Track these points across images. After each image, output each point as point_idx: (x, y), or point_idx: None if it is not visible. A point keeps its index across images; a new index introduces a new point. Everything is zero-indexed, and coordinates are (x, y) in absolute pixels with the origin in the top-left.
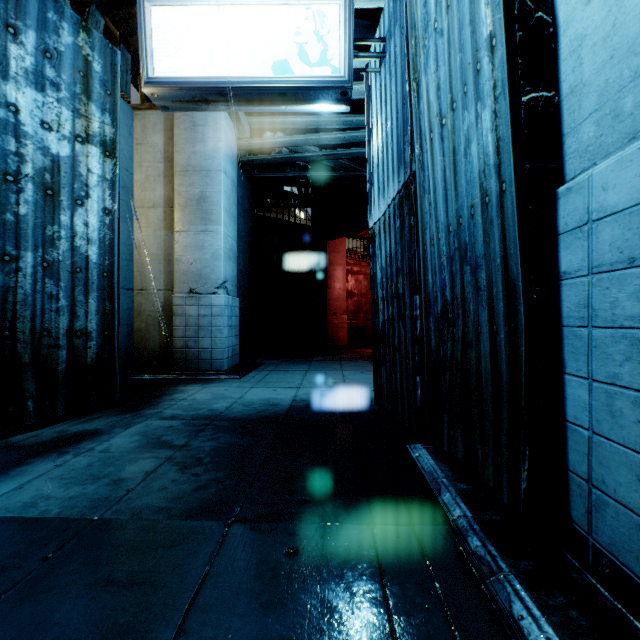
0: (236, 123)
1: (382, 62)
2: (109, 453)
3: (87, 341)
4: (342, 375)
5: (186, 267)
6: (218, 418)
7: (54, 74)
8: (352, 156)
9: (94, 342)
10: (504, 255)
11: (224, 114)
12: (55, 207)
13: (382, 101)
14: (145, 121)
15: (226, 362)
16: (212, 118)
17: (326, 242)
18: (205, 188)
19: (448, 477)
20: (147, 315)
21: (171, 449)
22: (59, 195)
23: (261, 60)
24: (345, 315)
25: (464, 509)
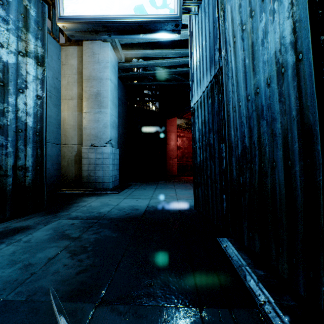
0: (117, 53)
1: (199, 7)
2: (29, 243)
3: (26, 172)
4: (175, 191)
5: (89, 132)
6: (102, 218)
7: (5, 14)
8: (180, 72)
9: (30, 173)
10: (300, 108)
11: (110, 48)
12: (5, 93)
13: (199, 30)
14: (67, 52)
15: (111, 184)
16: (103, 50)
17: (166, 120)
18: (99, 88)
19: (249, 264)
20: (68, 158)
21: (69, 240)
22: (8, 86)
23: (127, 5)
24: (176, 159)
25: (267, 295)
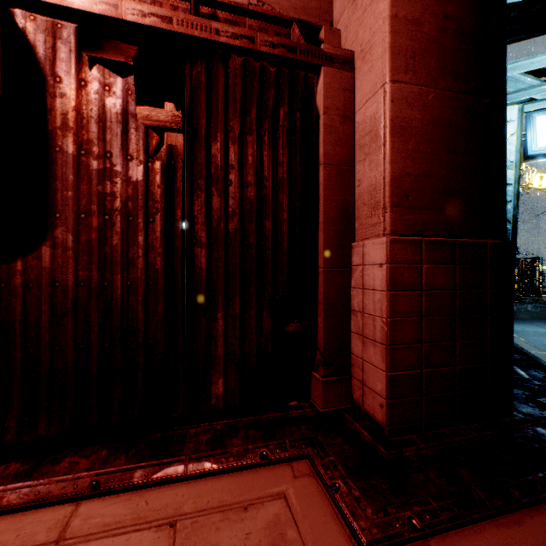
0: None
1: None
2: None
3: None
4: None
5: None
6: None
7: None
8: None
9: None
10: None
11: None
12: None
13: None
14: None
15: None
16: None
17: None
18: None
19: None
20: None
21: None
22: None
23: None
24: None
25: None
